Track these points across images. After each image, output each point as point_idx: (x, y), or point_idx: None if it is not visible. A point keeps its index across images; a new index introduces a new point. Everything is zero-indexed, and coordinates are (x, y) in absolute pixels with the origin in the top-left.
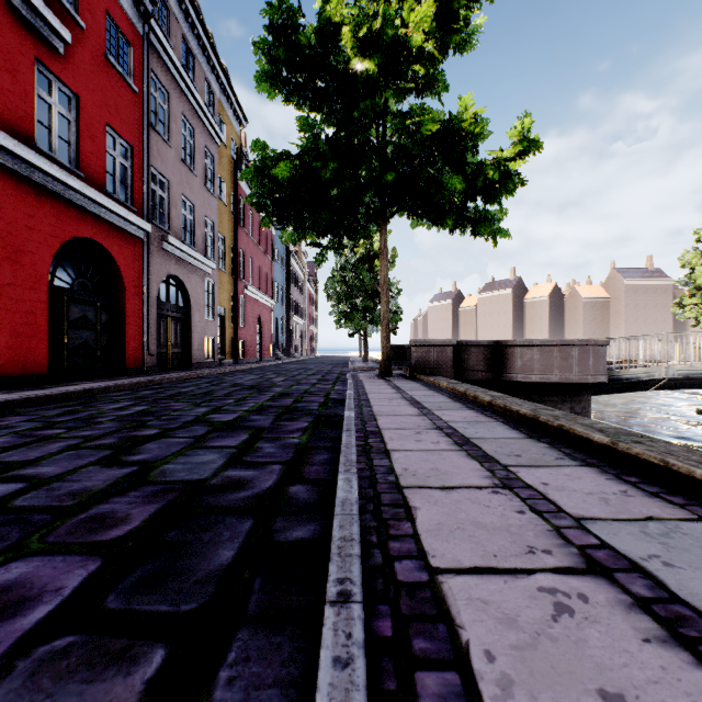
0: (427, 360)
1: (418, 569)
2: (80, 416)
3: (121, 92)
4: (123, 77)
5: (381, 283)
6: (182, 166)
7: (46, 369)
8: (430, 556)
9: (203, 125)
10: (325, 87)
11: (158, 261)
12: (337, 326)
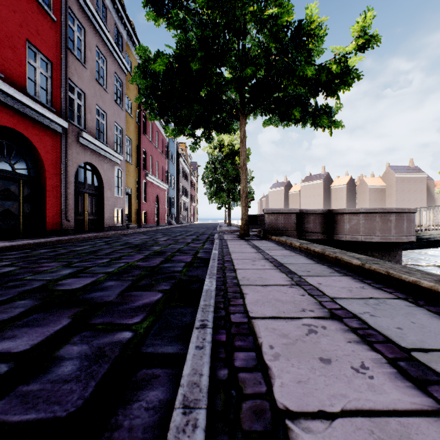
0: (276, 224)
1: None
2: None
3: (41, 18)
4: (42, 6)
5: (241, 165)
6: (96, 84)
7: None
8: None
9: (113, 58)
10: None
11: (75, 151)
12: (209, 202)
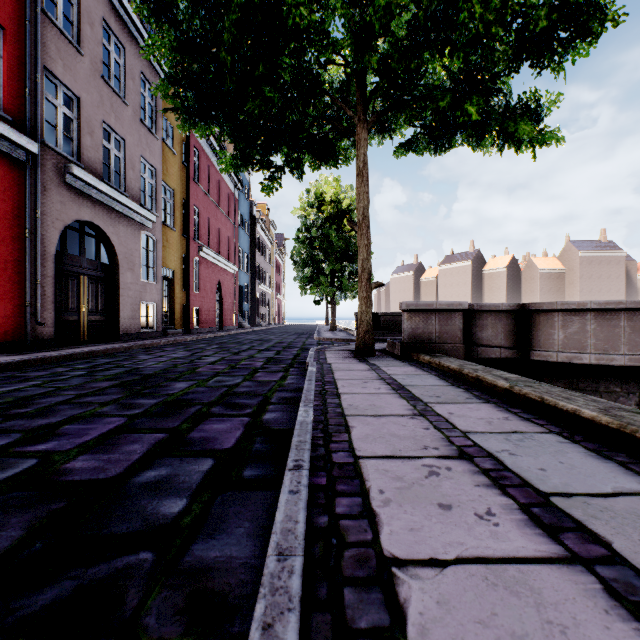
0: (425, 331)
1: None
2: None
3: None
4: None
5: (358, 219)
6: (103, 85)
7: None
8: None
9: (138, 47)
10: None
11: (58, 199)
12: (302, 292)
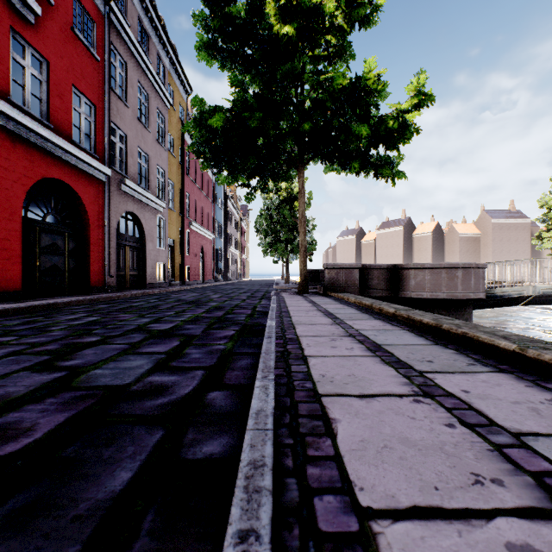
0: (337, 280)
1: (344, 511)
2: (37, 325)
3: (85, 60)
4: (87, 47)
5: (299, 217)
6: (138, 123)
7: (20, 286)
8: (357, 489)
9: (155, 91)
10: (252, 52)
11: (117, 200)
12: (264, 254)
